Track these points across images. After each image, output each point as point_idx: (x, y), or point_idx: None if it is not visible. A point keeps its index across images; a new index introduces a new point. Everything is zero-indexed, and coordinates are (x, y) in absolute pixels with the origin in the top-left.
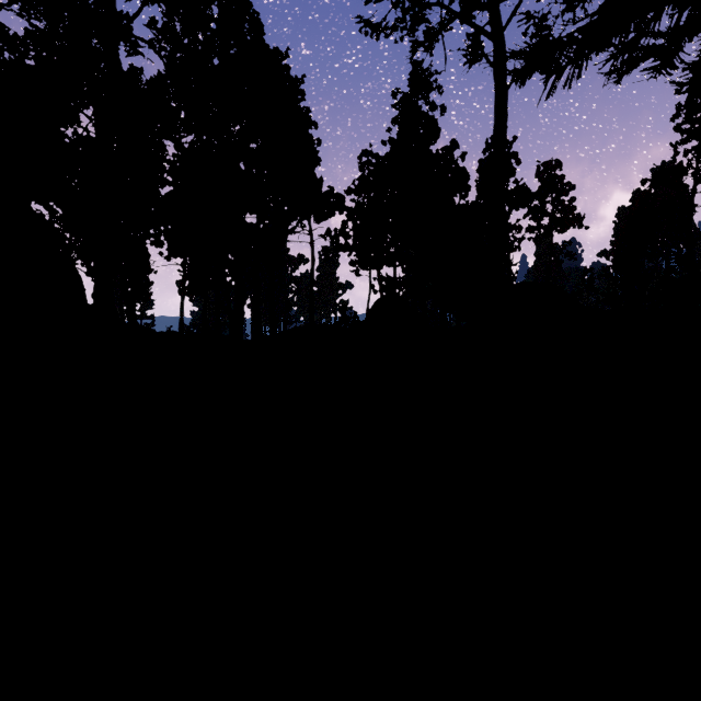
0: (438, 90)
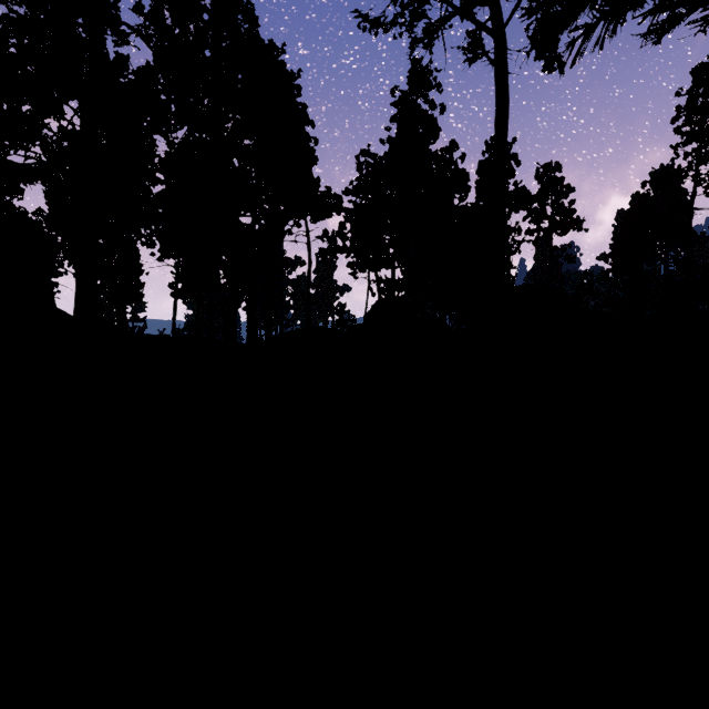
0: (438, 88)
